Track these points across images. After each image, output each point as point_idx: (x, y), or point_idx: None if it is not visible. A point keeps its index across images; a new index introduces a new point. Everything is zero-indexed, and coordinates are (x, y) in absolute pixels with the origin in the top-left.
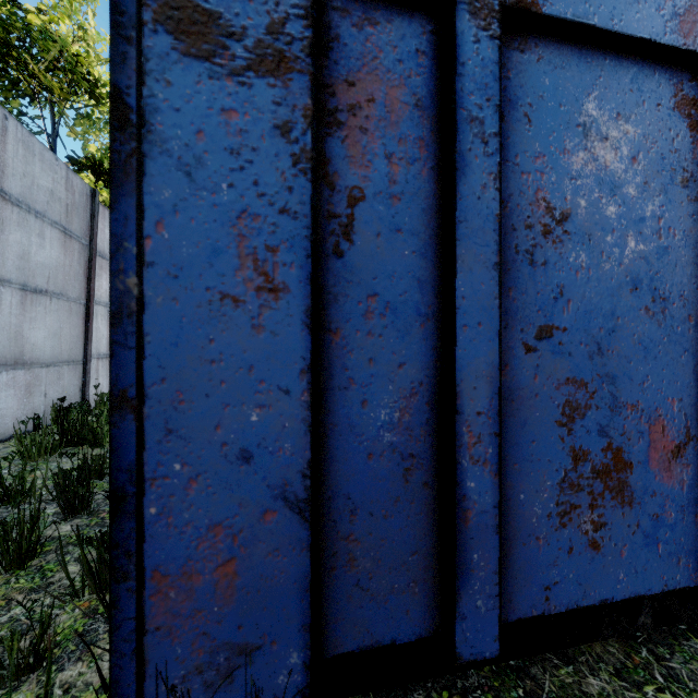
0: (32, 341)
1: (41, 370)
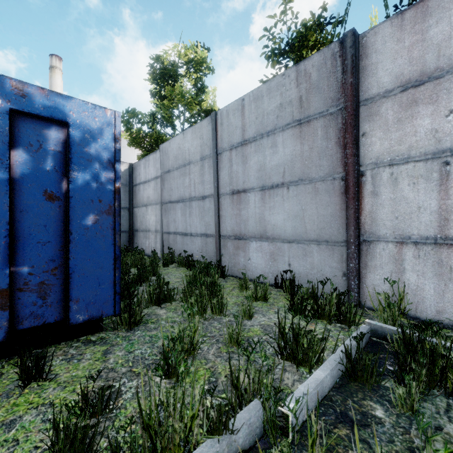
0: (273, 223)
1: (284, 244)
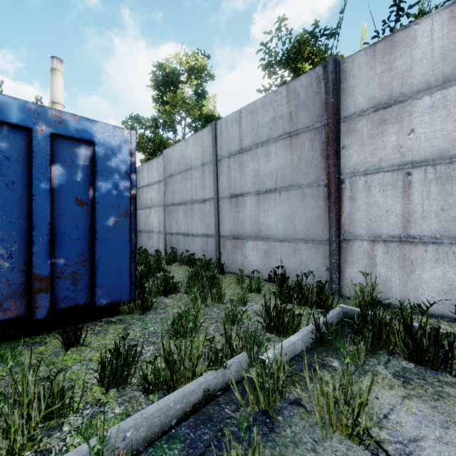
0: (267, 224)
1: (277, 243)
